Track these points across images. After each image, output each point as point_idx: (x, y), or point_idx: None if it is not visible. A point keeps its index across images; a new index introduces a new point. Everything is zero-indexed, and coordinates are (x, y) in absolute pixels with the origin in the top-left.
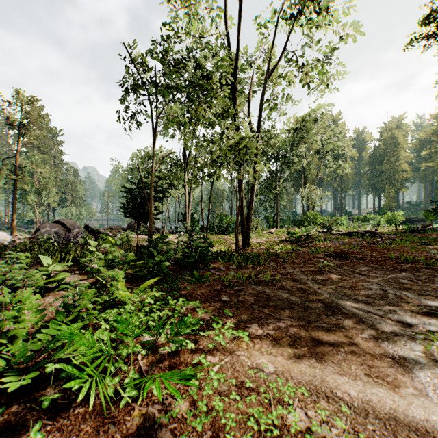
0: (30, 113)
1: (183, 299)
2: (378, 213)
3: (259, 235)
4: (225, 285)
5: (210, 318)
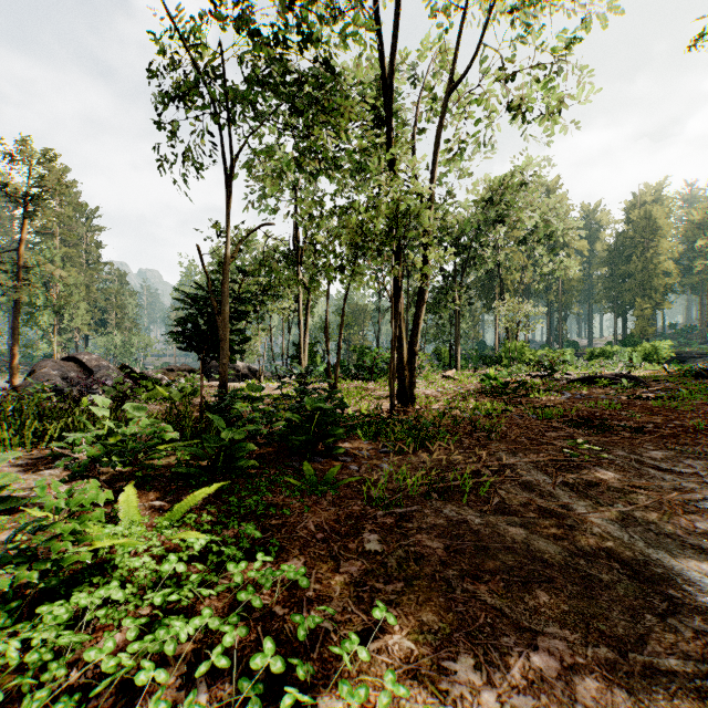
0: (42, 176)
1: (264, 557)
2: (624, 344)
3: (428, 381)
4: (372, 498)
5: (334, 627)
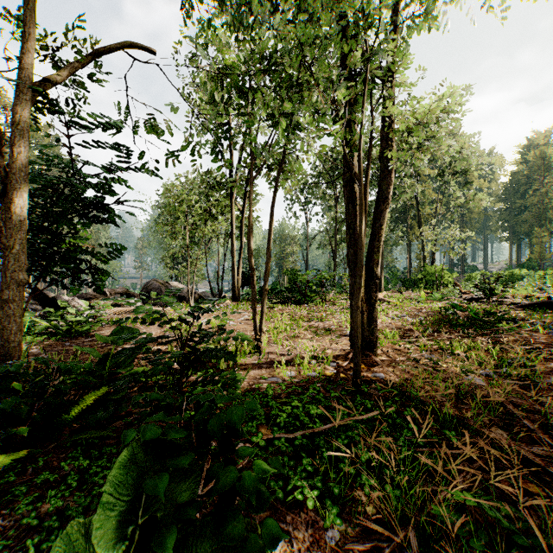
0: None
1: None
2: (522, 267)
3: None
4: None
5: None
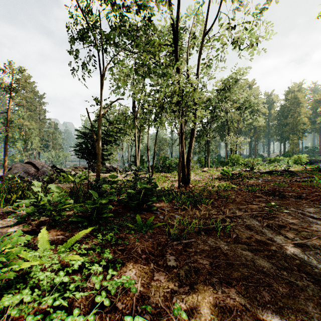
0: (18, 79)
1: (112, 272)
2: (284, 155)
3: (195, 173)
4: (170, 234)
5: (150, 317)
